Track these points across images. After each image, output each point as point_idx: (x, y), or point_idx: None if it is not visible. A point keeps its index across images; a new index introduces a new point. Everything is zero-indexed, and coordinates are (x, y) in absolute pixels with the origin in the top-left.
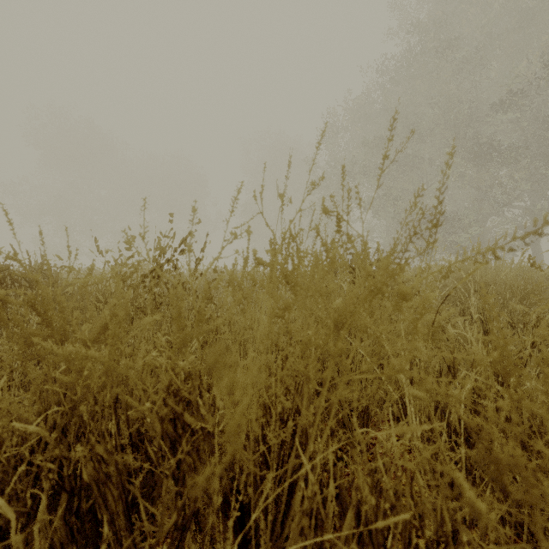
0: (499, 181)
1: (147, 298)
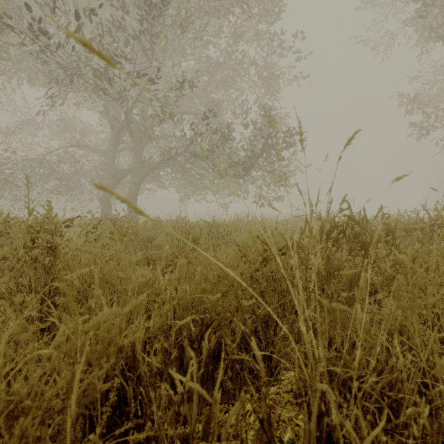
0: None
1: None
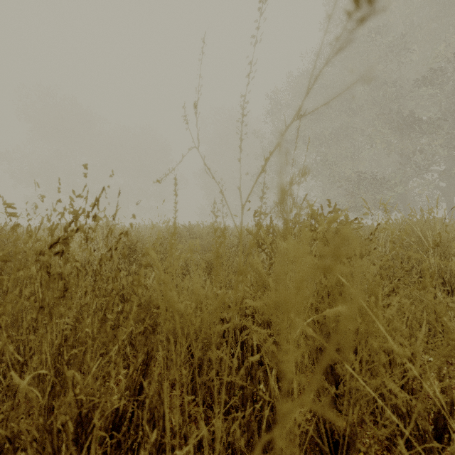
0: (421, 148)
1: (55, 279)
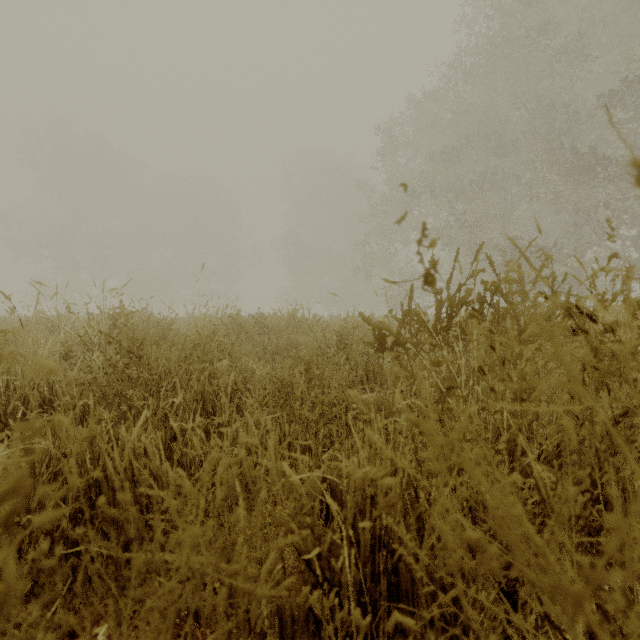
0: (605, 202)
1: None
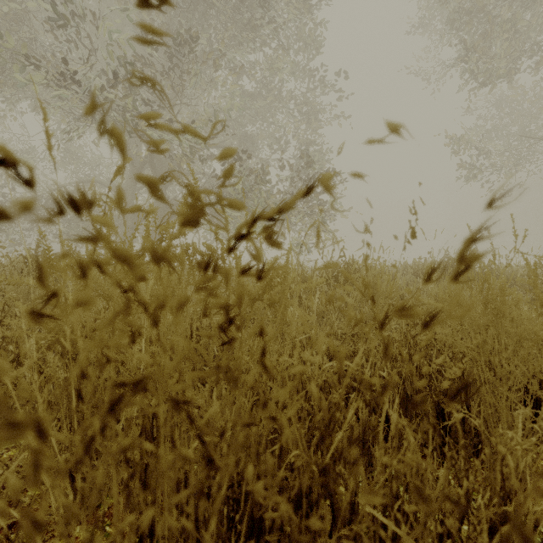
0: None
1: None
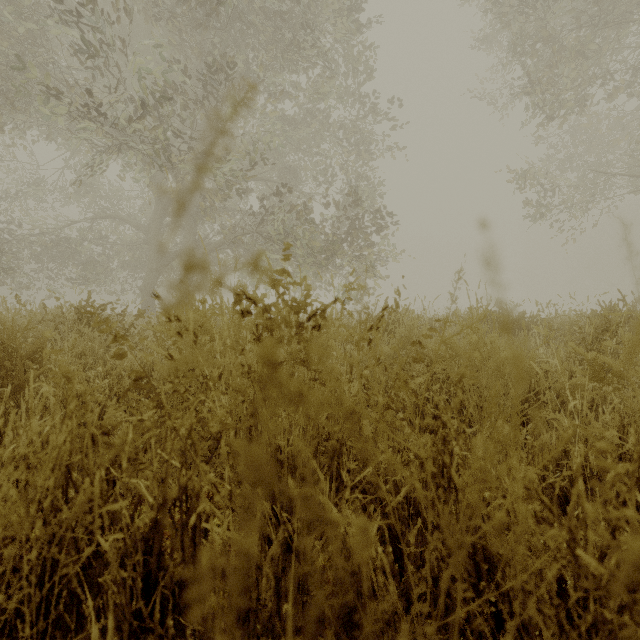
0: None
1: None
